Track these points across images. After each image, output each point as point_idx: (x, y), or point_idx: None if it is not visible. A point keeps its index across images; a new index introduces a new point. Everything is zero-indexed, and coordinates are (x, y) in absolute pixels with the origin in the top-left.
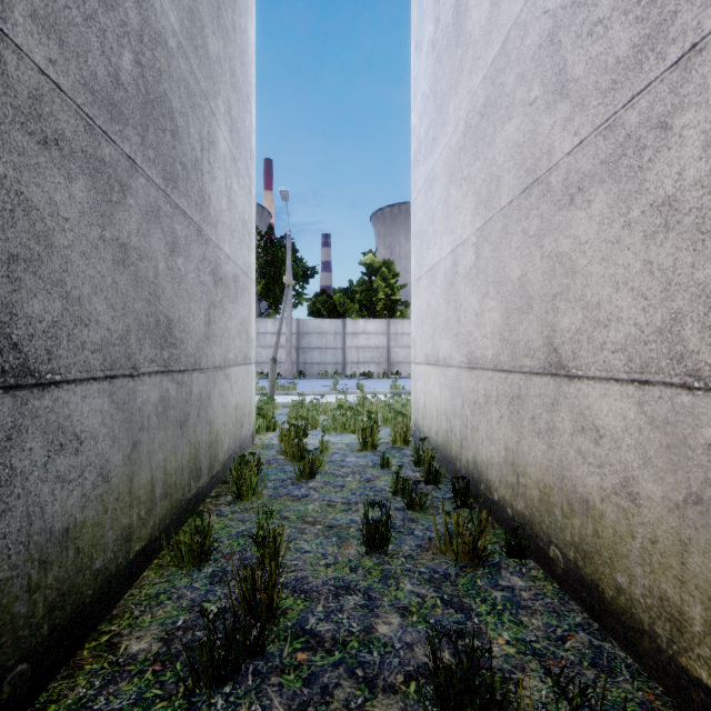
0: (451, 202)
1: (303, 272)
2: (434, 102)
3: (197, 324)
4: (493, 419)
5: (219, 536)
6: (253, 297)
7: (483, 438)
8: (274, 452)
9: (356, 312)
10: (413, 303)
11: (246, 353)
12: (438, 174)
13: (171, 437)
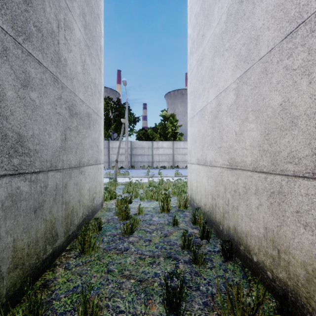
0: (215, 67)
1: (134, 119)
2: (203, 14)
3: (53, 140)
4: (252, 204)
5: (59, 291)
6: (102, 127)
7: (243, 215)
8: (112, 213)
9: (158, 138)
10: (189, 131)
11: (96, 158)
12: (206, 54)
13: (23, 221)
